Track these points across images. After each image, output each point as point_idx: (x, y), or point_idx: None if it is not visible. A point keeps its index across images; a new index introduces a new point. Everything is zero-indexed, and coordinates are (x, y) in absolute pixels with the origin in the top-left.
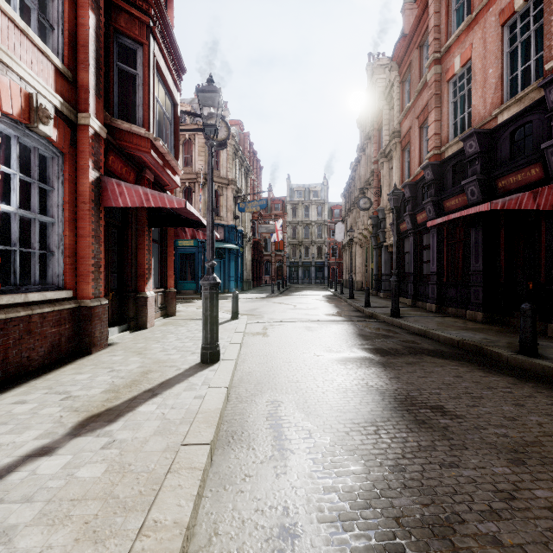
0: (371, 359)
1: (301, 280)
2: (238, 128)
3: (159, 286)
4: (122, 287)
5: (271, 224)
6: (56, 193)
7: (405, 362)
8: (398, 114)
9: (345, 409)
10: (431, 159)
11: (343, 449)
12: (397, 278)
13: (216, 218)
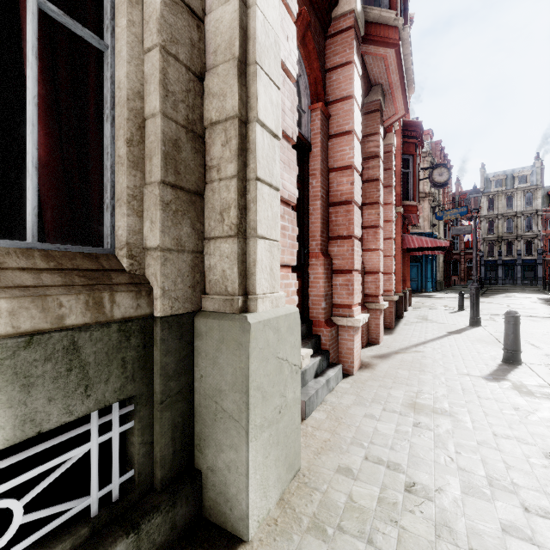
0: None
1: (500, 281)
2: (428, 137)
3: None
4: None
5: (467, 225)
6: None
7: None
8: None
9: None
10: None
11: None
12: None
13: (414, 228)
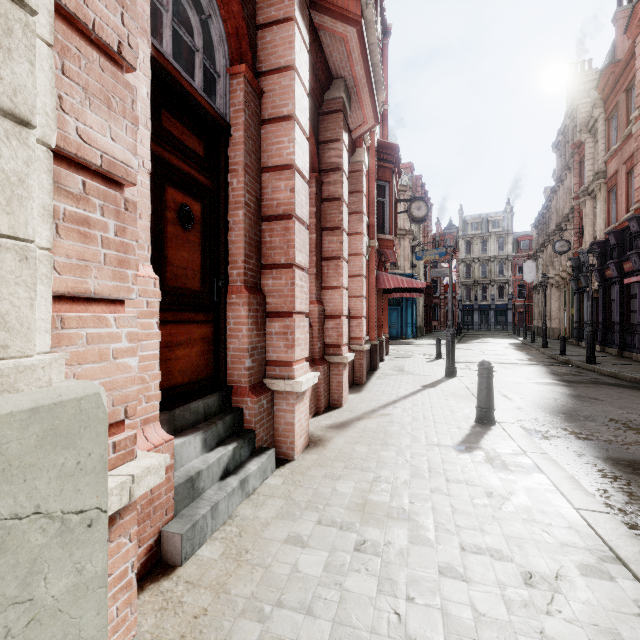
0: (558, 384)
1: (476, 326)
2: (409, 171)
3: None
4: None
5: (446, 267)
6: None
7: (584, 386)
8: (603, 153)
9: (539, 395)
10: (637, 211)
11: (538, 401)
12: (592, 329)
13: (394, 268)
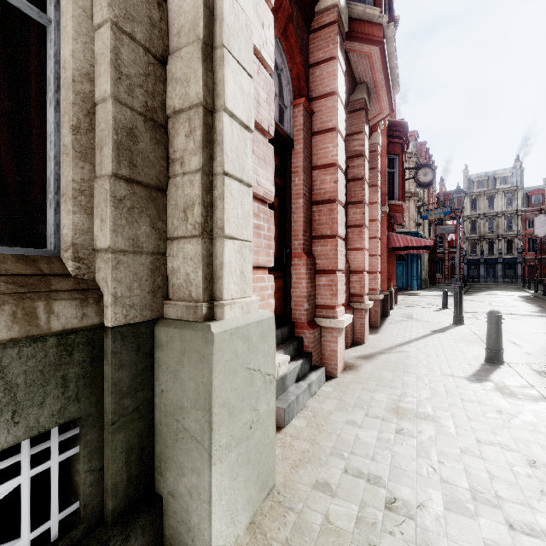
0: None
1: (482, 279)
2: (413, 138)
3: None
4: None
5: (451, 225)
6: None
7: None
8: None
9: None
10: None
11: None
12: None
13: (399, 227)
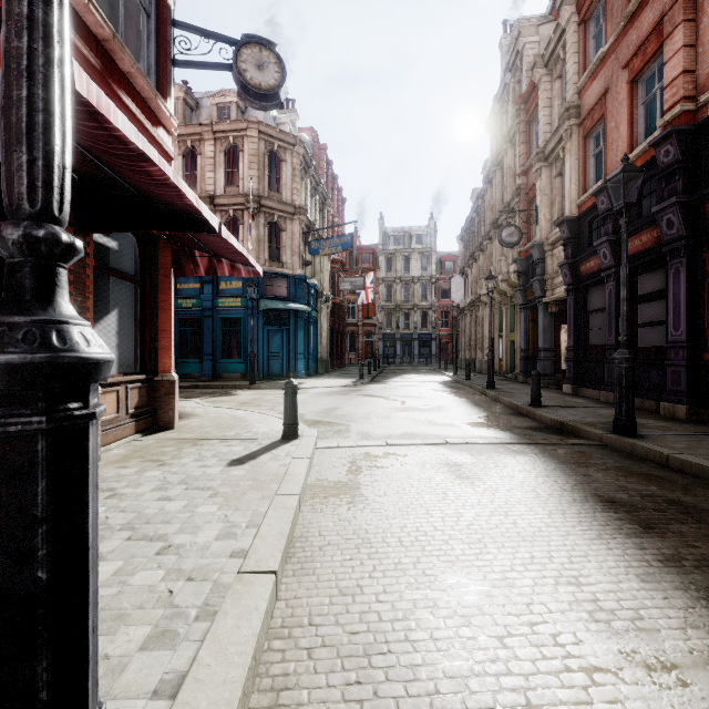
0: None
1: (398, 359)
2: (311, 140)
3: (137, 369)
4: None
5: (359, 277)
6: None
7: None
8: (576, 78)
9: None
10: (673, 123)
11: None
12: (631, 353)
13: (276, 264)
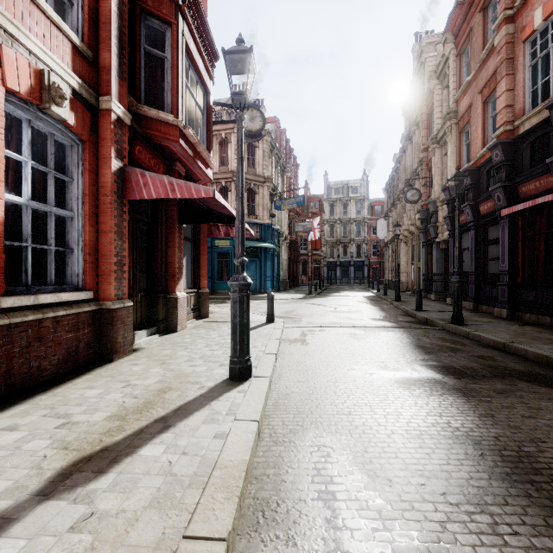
0: (444, 383)
1: (339, 280)
2: (275, 125)
3: (192, 286)
4: (151, 287)
5: (308, 222)
6: (75, 184)
7: (493, 389)
8: (454, 92)
9: (428, 472)
10: (501, 137)
11: None
12: (459, 278)
13: (252, 217)
